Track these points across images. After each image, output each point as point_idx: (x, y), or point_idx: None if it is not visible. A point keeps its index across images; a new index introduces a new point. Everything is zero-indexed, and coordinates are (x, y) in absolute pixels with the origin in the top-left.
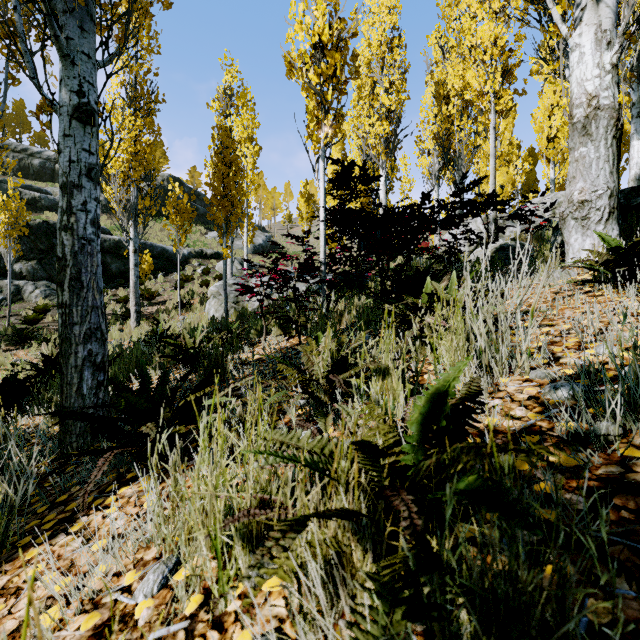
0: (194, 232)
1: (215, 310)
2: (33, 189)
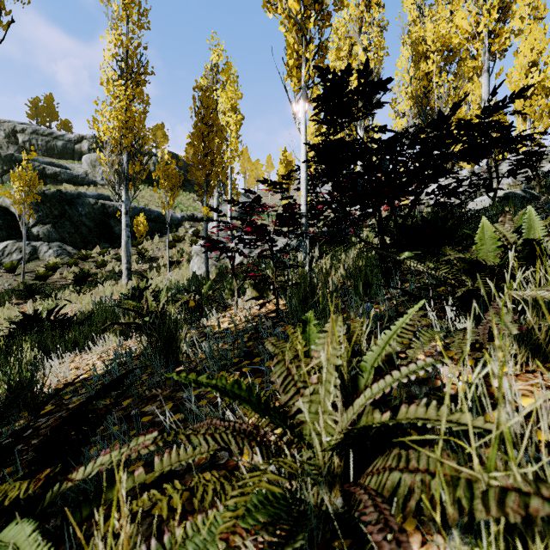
0: (187, 199)
1: (198, 267)
2: (55, 165)
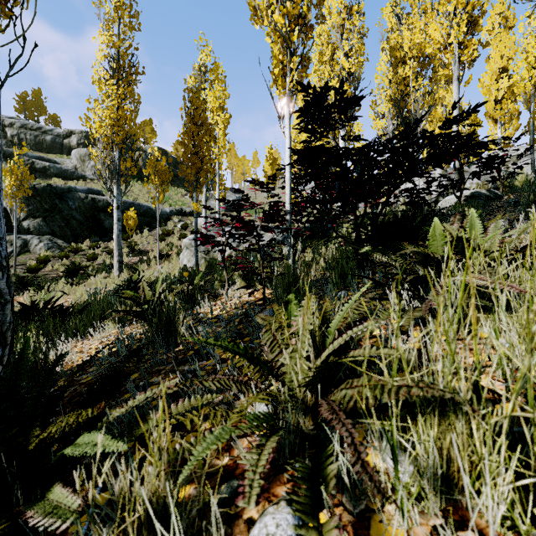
0: (176, 194)
1: (187, 260)
2: (44, 160)
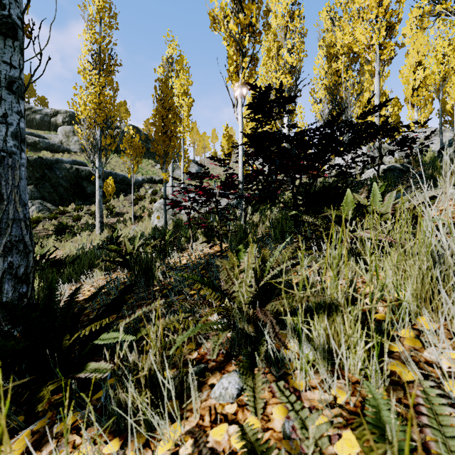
0: (147, 164)
1: (158, 221)
2: (34, 135)
